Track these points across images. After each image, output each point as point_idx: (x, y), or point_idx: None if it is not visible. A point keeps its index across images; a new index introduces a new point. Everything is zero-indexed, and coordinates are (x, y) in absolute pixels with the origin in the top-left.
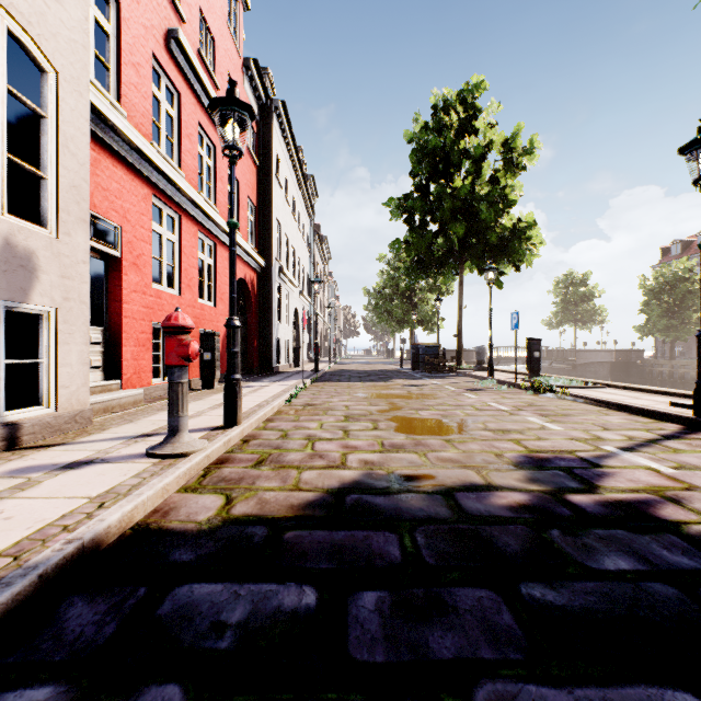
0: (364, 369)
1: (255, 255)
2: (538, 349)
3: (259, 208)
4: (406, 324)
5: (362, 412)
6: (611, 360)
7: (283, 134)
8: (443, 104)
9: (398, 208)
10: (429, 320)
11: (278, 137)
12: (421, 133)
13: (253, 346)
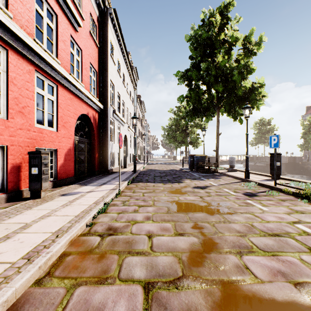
0: (162, 169)
1: (95, 100)
2: (279, 160)
3: (99, 74)
4: (183, 144)
5: (169, 262)
6: (286, 162)
7: (116, 33)
8: (209, 16)
9: (182, 77)
10: (195, 141)
11: (112, 33)
12: (196, 30)
13: (95, 157)
